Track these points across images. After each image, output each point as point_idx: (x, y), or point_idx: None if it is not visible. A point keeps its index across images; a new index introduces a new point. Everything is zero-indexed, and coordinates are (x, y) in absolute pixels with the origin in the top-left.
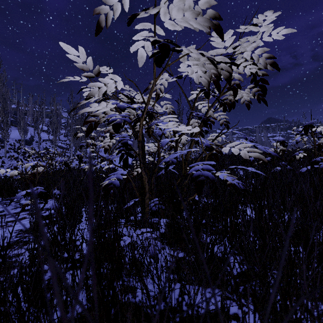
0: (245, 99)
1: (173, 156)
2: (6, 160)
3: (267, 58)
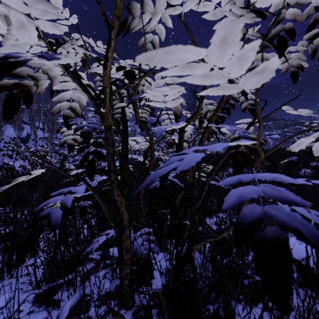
0: (290, 64)
1: (183, 163)
2: None
3: None
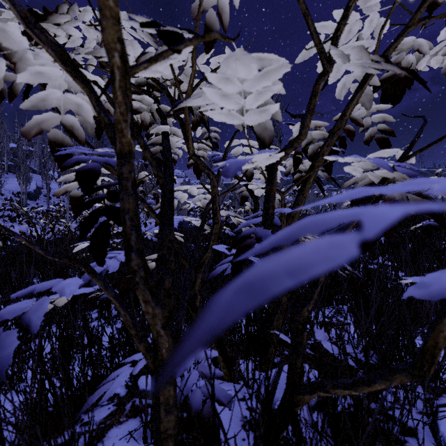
0: None
1: None
2: None
3: None
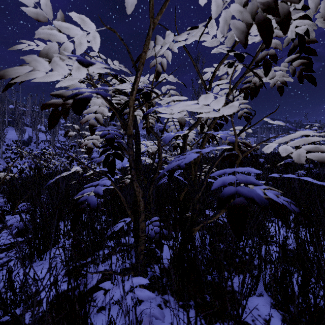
0: (277, 80)
1: (186, 159)
2: (2, 161)
3: None
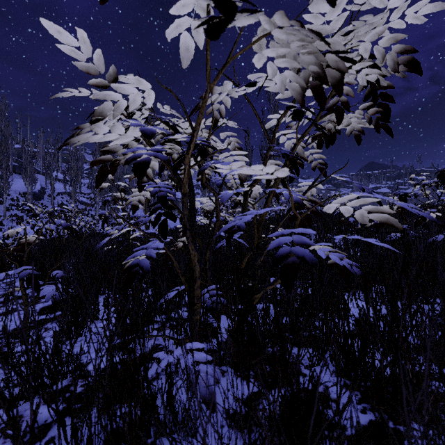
0: (353, 128)
1: (241, 221)
2: (5, 221)
3: (401, 52)
